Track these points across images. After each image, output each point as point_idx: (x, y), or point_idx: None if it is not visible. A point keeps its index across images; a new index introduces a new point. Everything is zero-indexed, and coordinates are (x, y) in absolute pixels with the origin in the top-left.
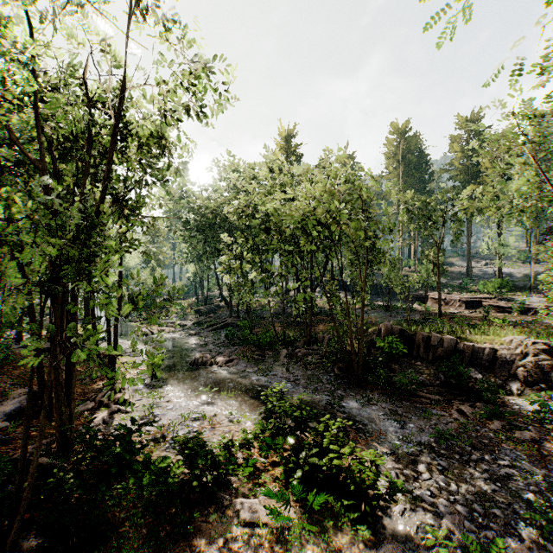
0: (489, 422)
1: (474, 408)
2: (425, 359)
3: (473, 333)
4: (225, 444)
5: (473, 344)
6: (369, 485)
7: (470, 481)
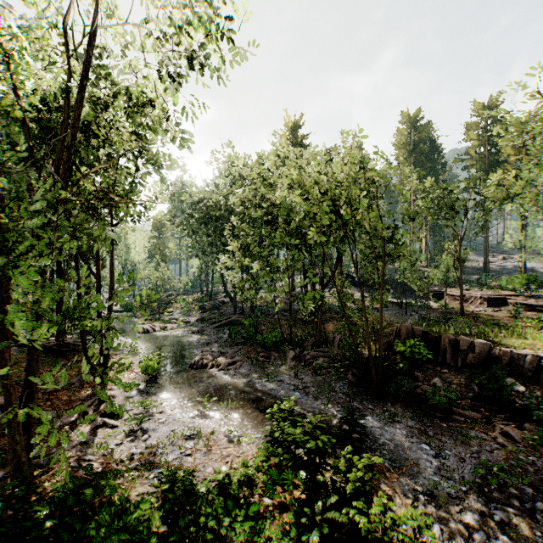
0: None
1: (522, 430)
2: (453, 366)
3: (509, 336)
4: (221, 481)
5: (511, 350)
6: None
7: None
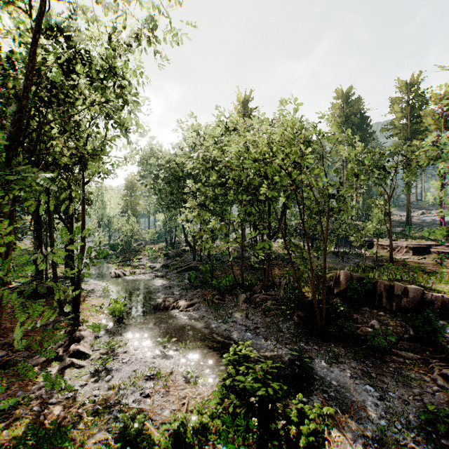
0: None
1: None
2: (388, 309)
3: (438, 282)
4: (176, 430)
5: (442, 295)
6: None
7: None
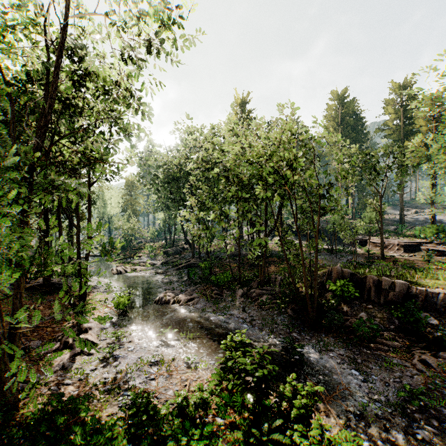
0: None
1: (437, 358)
2: (376, 303)
3: (423, 277)
4: (179, 404)
5: (426, 289)
6: None
7: None
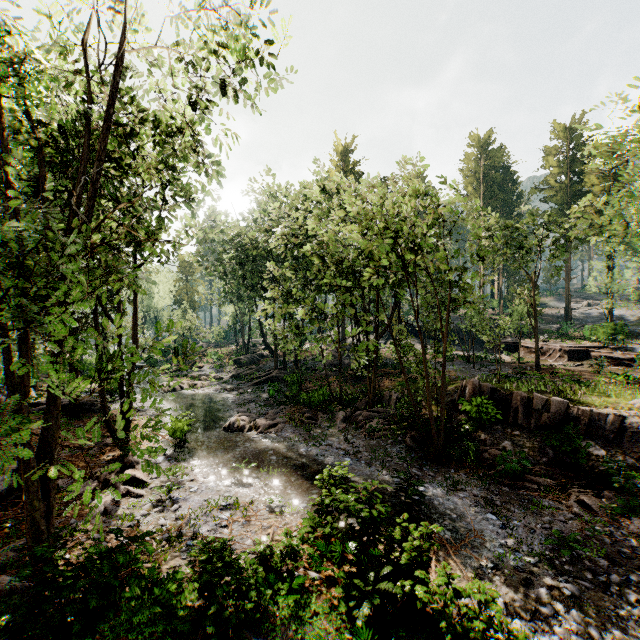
0: (625, 520)
1: (601, 498)
2: (525, 428)
3: (589, 393)
4: (261, 553)
5: (591, 409)
6: (474, 637)
7: (617, 620)
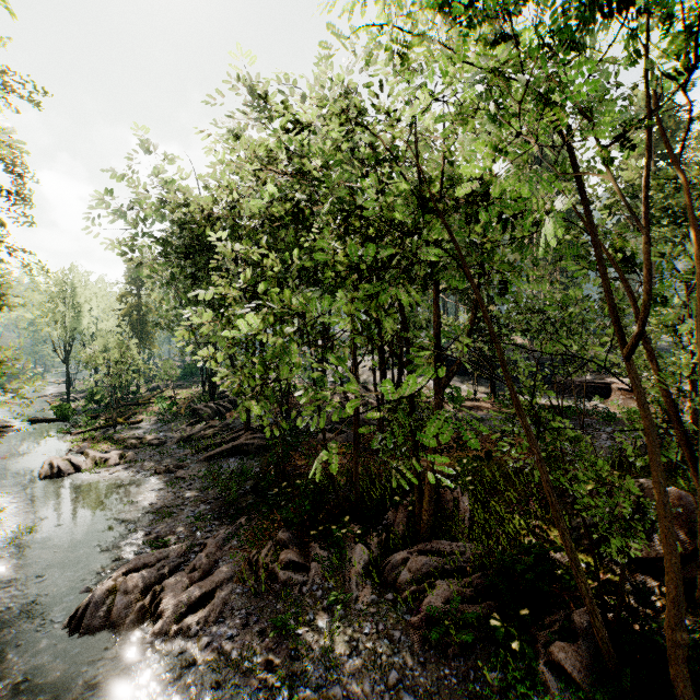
0: None
1: None
2: None
3: None
4: None
5: None
6: None
7: None
